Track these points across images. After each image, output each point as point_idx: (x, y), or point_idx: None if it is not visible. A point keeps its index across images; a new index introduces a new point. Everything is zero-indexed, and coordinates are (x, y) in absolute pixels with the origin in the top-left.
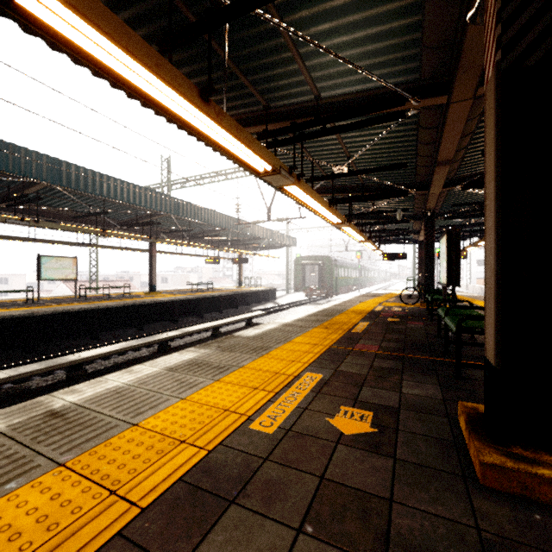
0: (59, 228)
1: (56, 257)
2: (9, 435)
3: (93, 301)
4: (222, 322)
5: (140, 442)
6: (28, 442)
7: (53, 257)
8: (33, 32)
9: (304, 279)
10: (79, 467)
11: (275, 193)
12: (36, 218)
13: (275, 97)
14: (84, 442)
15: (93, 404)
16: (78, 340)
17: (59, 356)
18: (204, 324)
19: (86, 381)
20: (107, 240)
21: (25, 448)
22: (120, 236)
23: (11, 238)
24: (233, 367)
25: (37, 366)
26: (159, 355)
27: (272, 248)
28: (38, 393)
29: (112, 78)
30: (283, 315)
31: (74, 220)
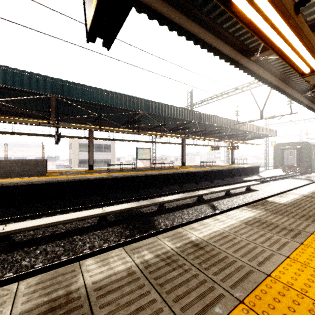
0: (146, 134)
1: (143, 148)
2: (182, 256)
3: (158, 170)
4: (231, 187)
5: (292, 299)
6: (198, 267)
7: (141, 148)
8: (163, 23)
9: (282, 159)
10: (259, 310)
11: (267, 99)
12: (138, 130)
13: (314, 10)
14: (240, 281)
15: (215, 243)
16: (154, 189)
17: (149, 197)
18: (221, 187)
19: (166, 213)
20: (160, 139)
21: (199, 271)
22: (170, 136)
23: (126, 140)
24: (302, 232)
25: (146, 202)
26: (198, 204)
27: (255, 139)
28: (147, 216)
29: (235, 15)
30: (271, 185)
31: (149, 130)
